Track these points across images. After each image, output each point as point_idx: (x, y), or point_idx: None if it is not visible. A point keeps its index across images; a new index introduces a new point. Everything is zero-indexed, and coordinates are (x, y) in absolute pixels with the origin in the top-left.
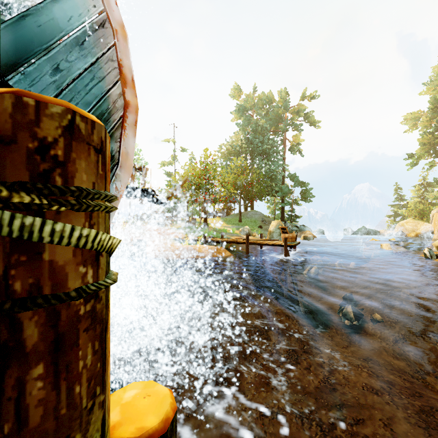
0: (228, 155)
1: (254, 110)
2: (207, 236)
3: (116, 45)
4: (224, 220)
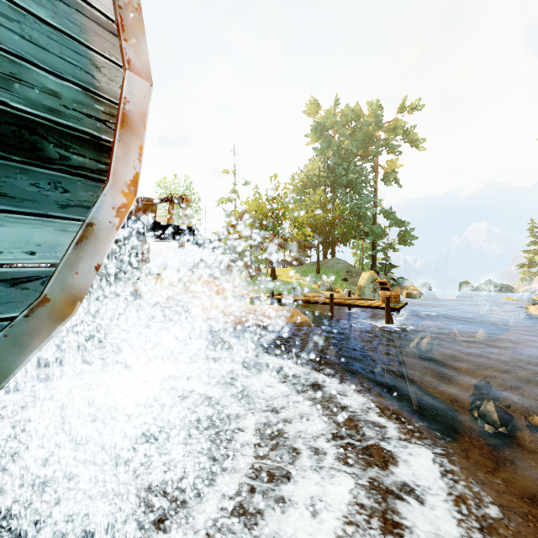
0: (303, 188)
1: (336, 130)
2: (275, 292)
3: None
4: (297, 271)
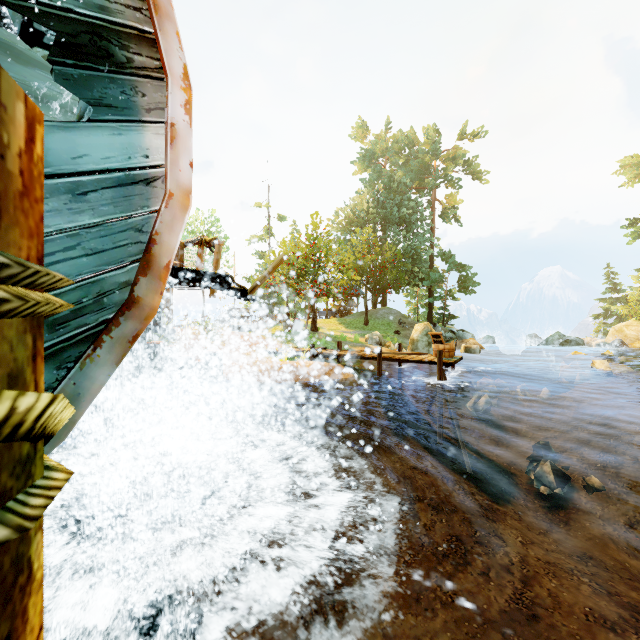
0: (349, 225)
1: (387, 158)
2: (317, 346)
3: (154, 16)
4: (341, 322)
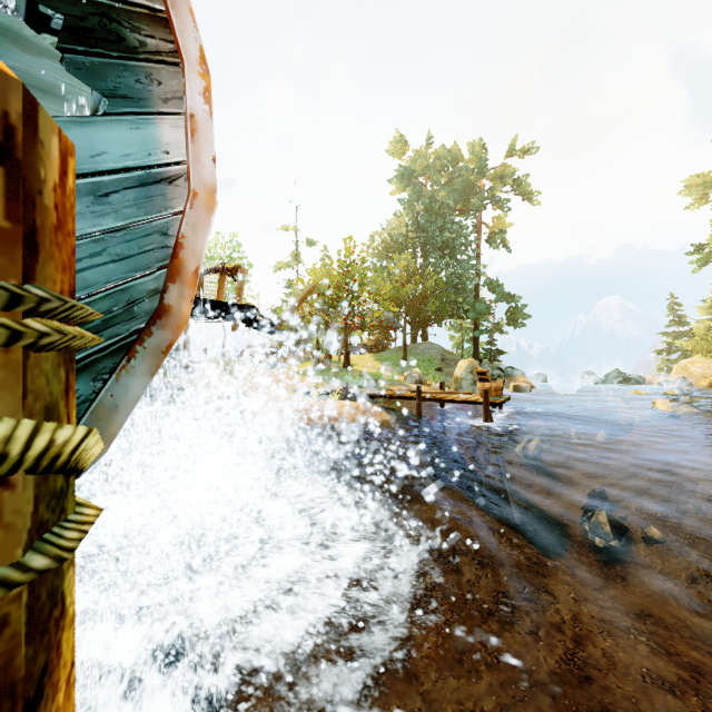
0: (385, 251)
1: (429, 176)
2: (350, 385)
3: (174, 26)
4: (378, 359)
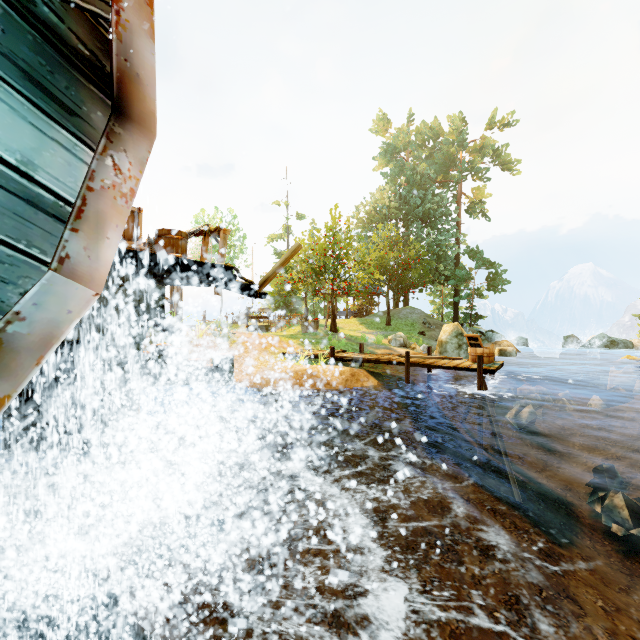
0: (369, 222)
1: (410, 151)
2: (337, 349)
3: None
4: (362, 323)
